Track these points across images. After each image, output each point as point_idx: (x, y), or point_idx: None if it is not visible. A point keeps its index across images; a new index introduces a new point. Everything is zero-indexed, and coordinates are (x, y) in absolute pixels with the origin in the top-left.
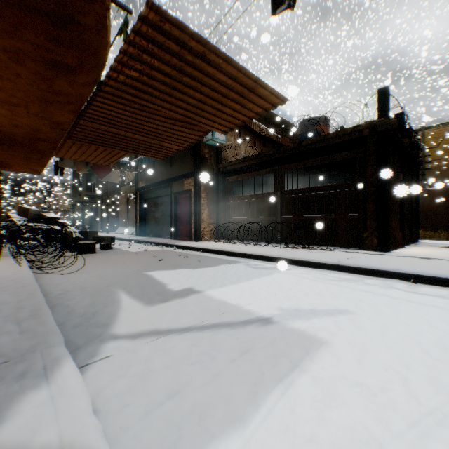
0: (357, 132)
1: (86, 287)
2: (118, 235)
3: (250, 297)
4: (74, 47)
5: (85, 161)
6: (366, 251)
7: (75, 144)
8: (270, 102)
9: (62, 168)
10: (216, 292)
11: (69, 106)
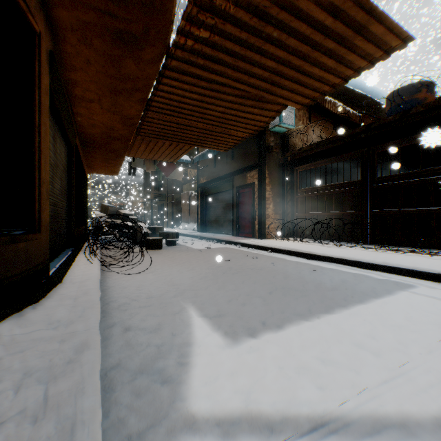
0: None
1: (151, 295)
2: (181, 230)
3: (392, 341)
4: (138, 4)
5: (152, 159)
6: None
7: (143, 141)
8: (381, 49)
9: (134, 169)
10: (325, 324)
11: (136, 95)
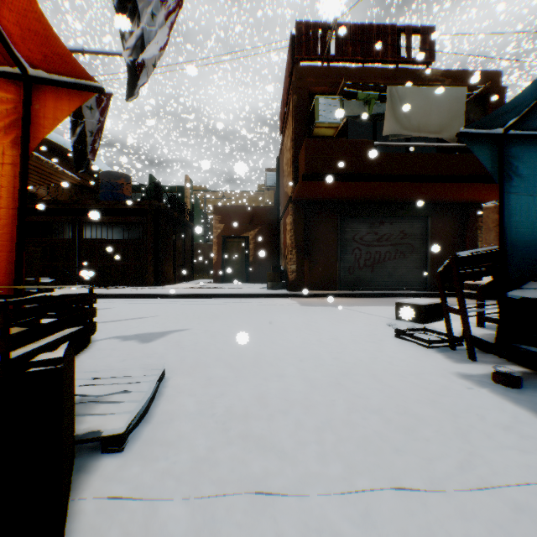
0: (142, 205)
1: None
2: None
3: None
4: None
5: None
6: (147, 287)
7: None
8: (70, 181)
9: None
10: None
11: None
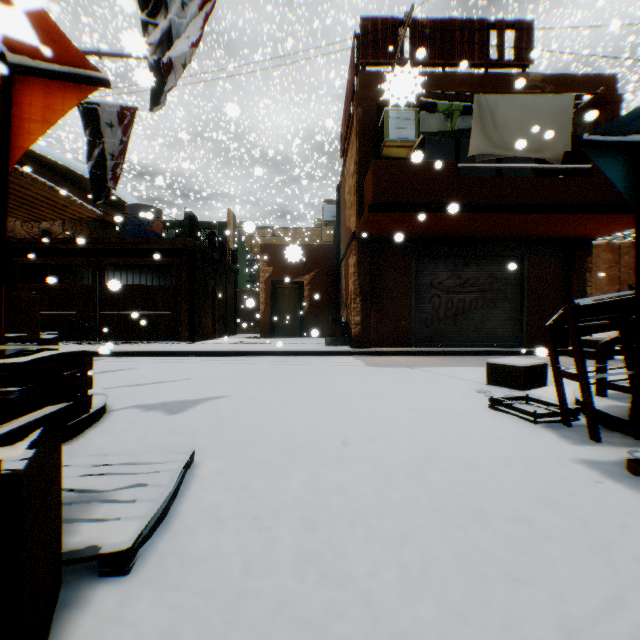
0: (175, 244)
1: None
2: None
3: None
4: None
5: None
6: (181, 342)
7: None
8: (87, 215)
9: None
10: None
11: None
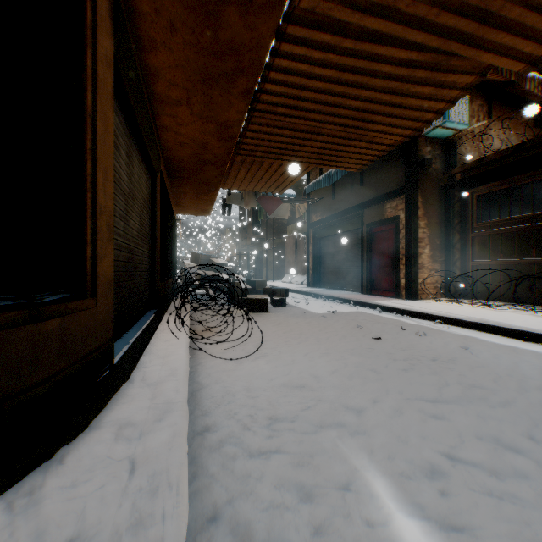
0: None
1: (275, 416)
2: (286, 285)
3: None
4: None
5: (253, 191)
6: None
7: (243, 164)
8: None
9: (229, 206)
10: None
11: (239, 83)
